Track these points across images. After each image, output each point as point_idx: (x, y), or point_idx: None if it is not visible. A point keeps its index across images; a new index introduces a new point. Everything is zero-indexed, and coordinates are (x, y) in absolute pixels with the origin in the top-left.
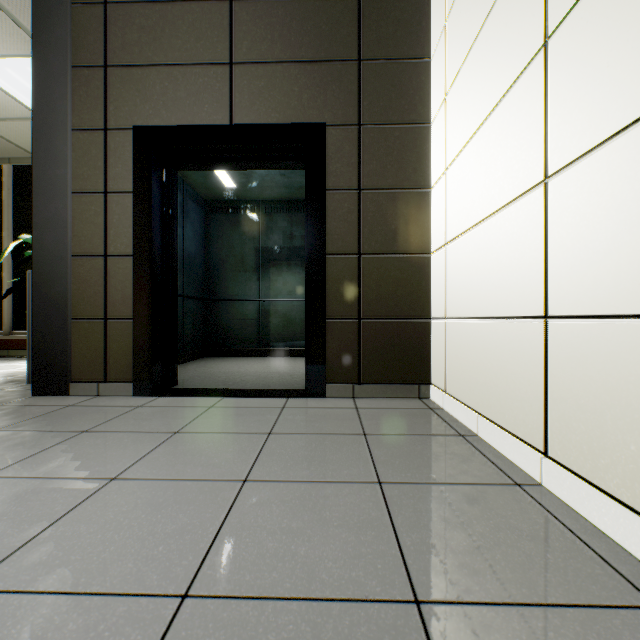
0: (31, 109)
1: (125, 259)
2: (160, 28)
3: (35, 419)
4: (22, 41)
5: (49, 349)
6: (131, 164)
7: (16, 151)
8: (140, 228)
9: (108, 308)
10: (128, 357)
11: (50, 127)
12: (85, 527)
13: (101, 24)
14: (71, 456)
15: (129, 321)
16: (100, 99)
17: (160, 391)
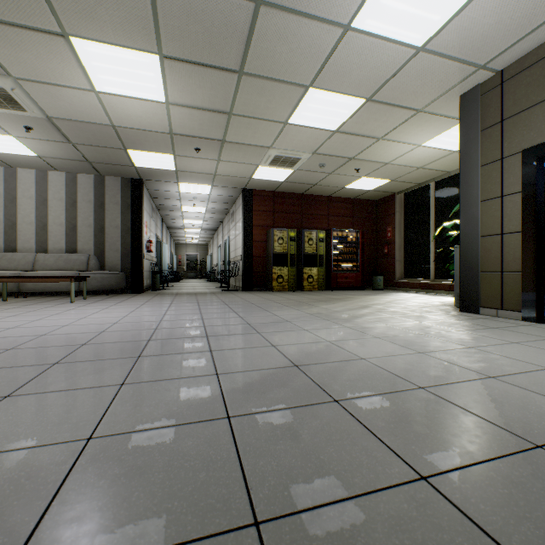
0: (448, 150)
1: (514, 235)
2: (541, 77)
3: (466, 320)
4: (449, 123)
5: (467, 288)
6: (518, 174)
7: (437, 173)
8: (525, 214)
9: (502, 265)
10: (516, 296)
11: (468, 170)
12: (504, 349)
13: (498, 98)
14: (490, 333)
15: (517, 273)
16: (497, 142)
17: (541, 321)
